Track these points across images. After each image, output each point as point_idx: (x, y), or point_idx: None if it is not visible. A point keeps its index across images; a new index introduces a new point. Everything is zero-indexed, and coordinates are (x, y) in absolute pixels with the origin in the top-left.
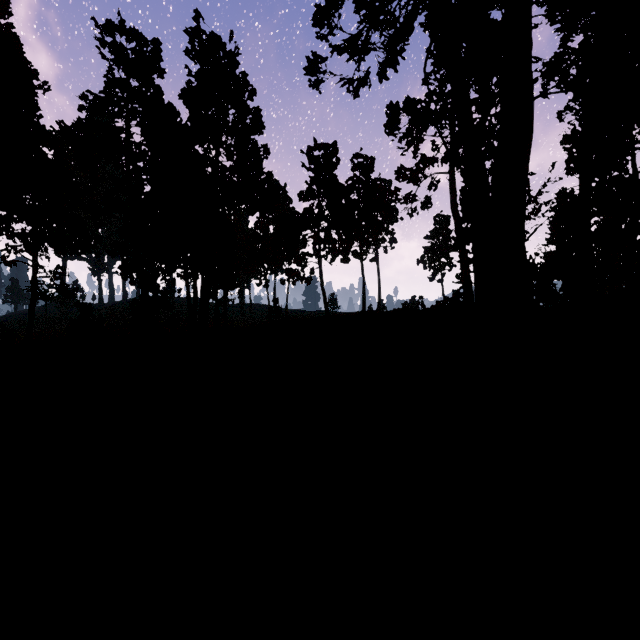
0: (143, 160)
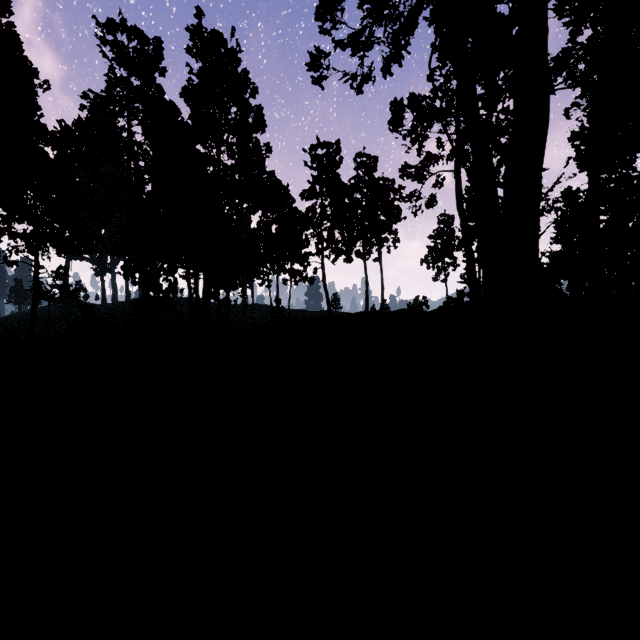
0: (144, 159)
